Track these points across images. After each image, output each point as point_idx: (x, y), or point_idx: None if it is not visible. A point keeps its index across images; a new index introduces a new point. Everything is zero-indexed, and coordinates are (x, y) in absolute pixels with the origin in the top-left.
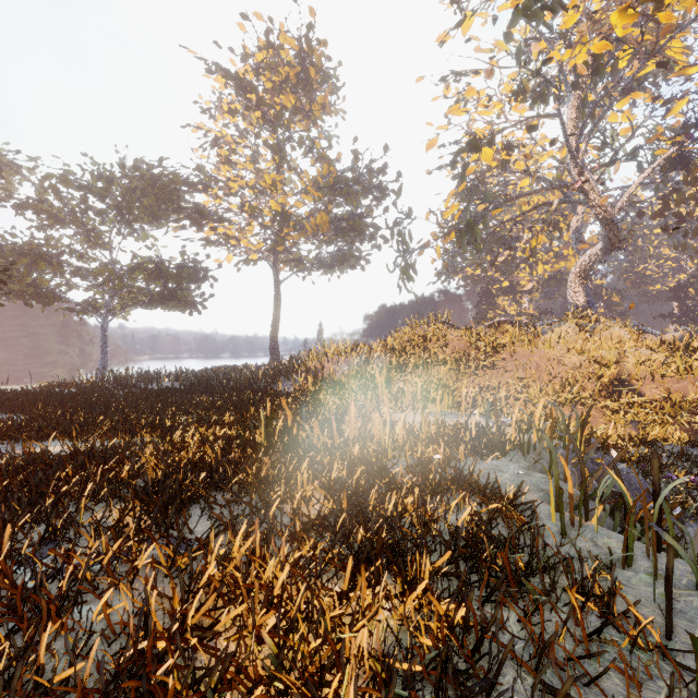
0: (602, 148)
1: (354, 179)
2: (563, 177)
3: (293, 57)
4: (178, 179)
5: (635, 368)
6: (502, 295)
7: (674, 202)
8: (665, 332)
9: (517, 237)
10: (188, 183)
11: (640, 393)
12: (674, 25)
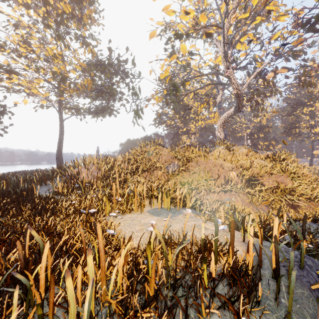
0: (232, 63)
1: (109, 63)
2: (209, 82)
3: None
4: None
5: (258, 170)
6: (183, 134)
7: (256, 94)
8: (264, 151)
9: (191, 106)
10: None
11: (262, 183)
12: (269, 0)
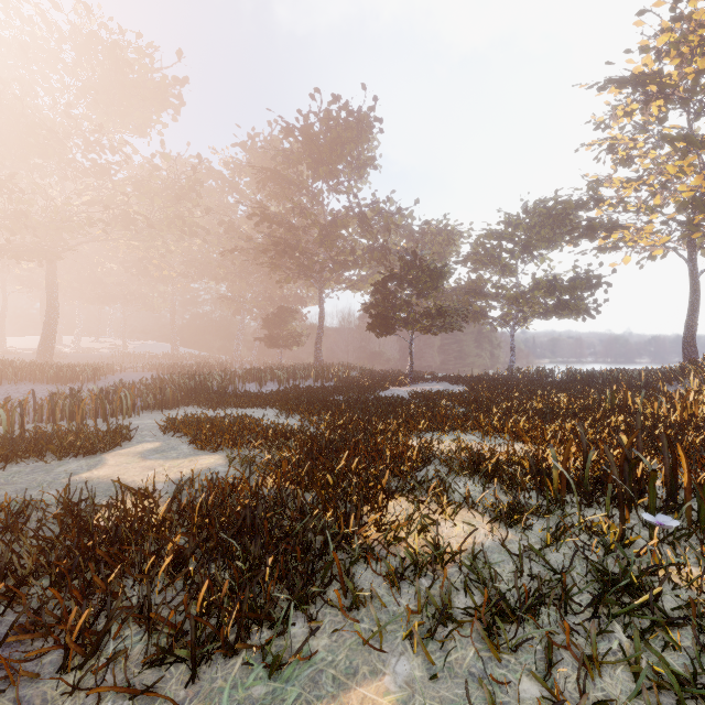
0: None
1: None
2: None
3: None
4: (570, 204)
5: None
6: None
7: None
8: None
9: None
10: (579, 206)
11: None
12: None
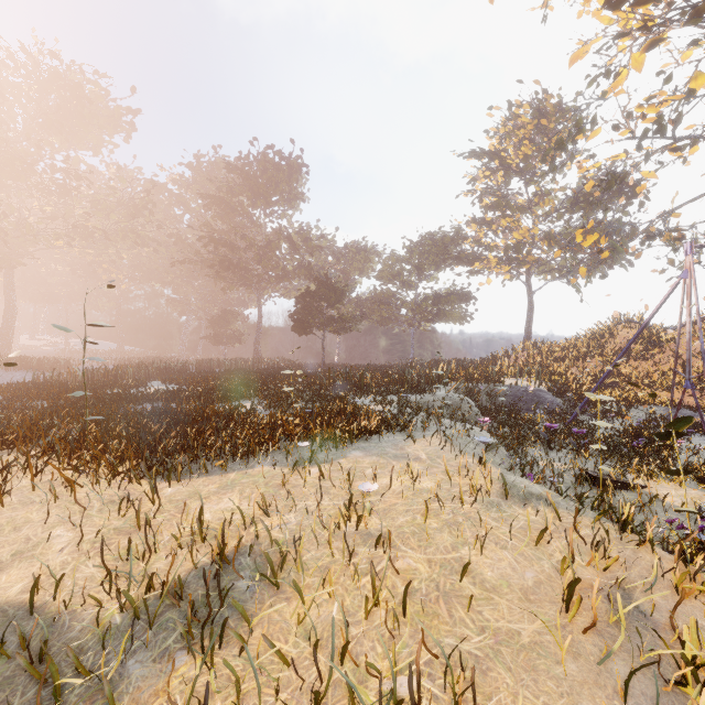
0: None
1: (589, 194)
2: None
3: (530, 115)
4: (448, 239)
5: None
6: None
7: None
8: None
9: None
10: (452, 241)
11: None
12: None
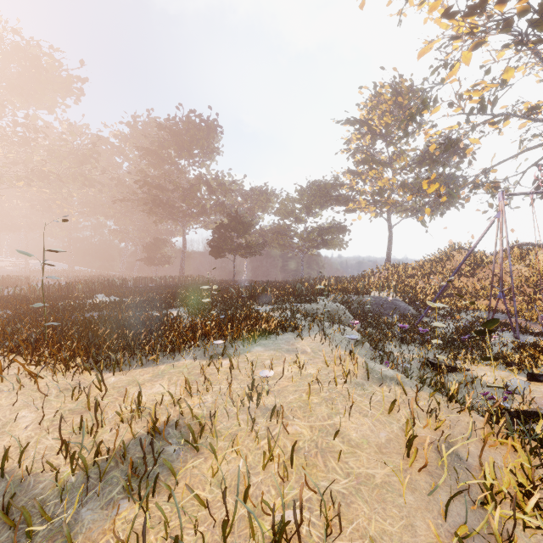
0: None
1: (433, 154)
2: None
3: (390, 94)
4: (329, 185)
5: None
6: None
7: None
8: None
9: None
10: (332, 187)
11: None
12: None
